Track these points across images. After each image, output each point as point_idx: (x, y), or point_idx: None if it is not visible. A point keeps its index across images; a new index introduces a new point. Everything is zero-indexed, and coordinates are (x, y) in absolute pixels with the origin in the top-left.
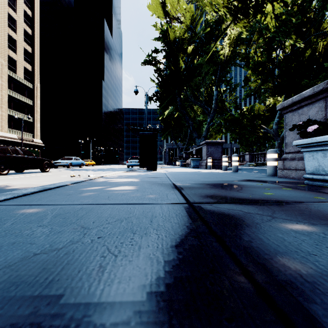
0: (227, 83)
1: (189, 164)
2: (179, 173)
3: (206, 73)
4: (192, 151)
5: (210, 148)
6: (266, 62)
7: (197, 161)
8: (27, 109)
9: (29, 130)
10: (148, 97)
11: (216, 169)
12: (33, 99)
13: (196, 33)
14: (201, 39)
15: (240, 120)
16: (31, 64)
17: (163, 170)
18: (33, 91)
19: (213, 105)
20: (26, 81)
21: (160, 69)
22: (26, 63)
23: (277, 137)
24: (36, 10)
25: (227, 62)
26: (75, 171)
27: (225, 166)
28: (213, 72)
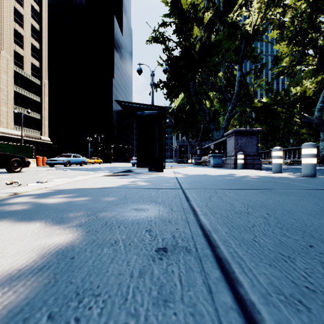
0: (254, 60)
1: (205, 162)
2: (207, 180)
3: (226, 52)
4: (209, 147)
5: (241, 139)
6: (308, 29)
7: (219, 157)
8: (35, 106)
9: (37, 128)
10: (156, 84)
11: (253, 170)
12: (41, 96)
13: (213, 3)
14: (220, 10)
15: (271, 106)
16: (39, 60)
17: (174, 171)
18: (41, 88)
19: (236, 89)
20: (33, 77)
21: (170, 46)
22: (34, 59)
23: (322, 127)
24: (44, 5)
25: (254, 34)
26: (58, 171)
27: (279, 166)
28: (235, 48)
